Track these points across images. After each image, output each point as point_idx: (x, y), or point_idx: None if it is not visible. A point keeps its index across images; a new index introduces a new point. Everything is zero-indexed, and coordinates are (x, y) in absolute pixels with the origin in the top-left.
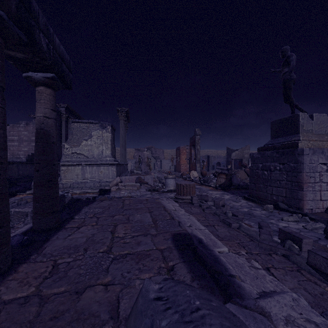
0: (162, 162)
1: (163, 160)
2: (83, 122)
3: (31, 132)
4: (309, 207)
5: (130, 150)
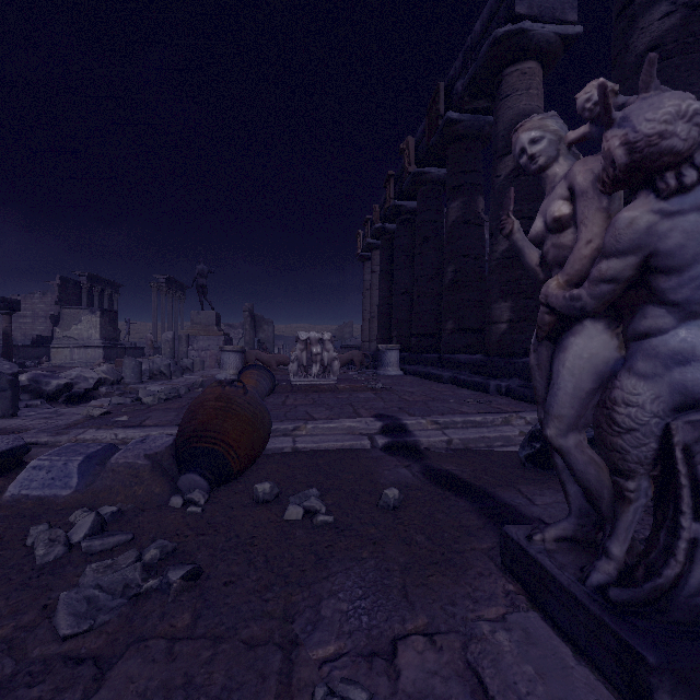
0: None
1: None
2: (73, 308)
3: (50, 305)
4: None
5: None
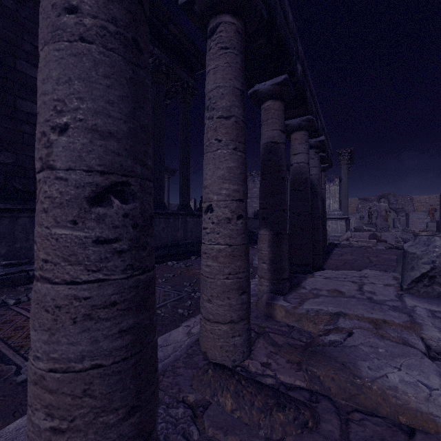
0: (410, 216)
1: (412, 213)
2: None
3: None
4: None
5: (351, 200)
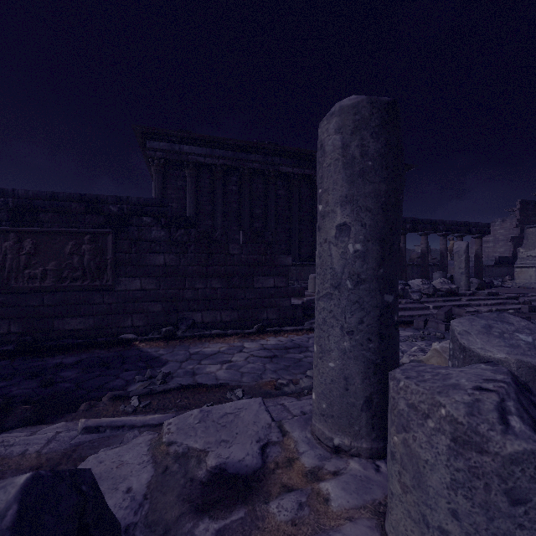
0: None
1: None
2: None
3: (507, 229)
4: None
5: None
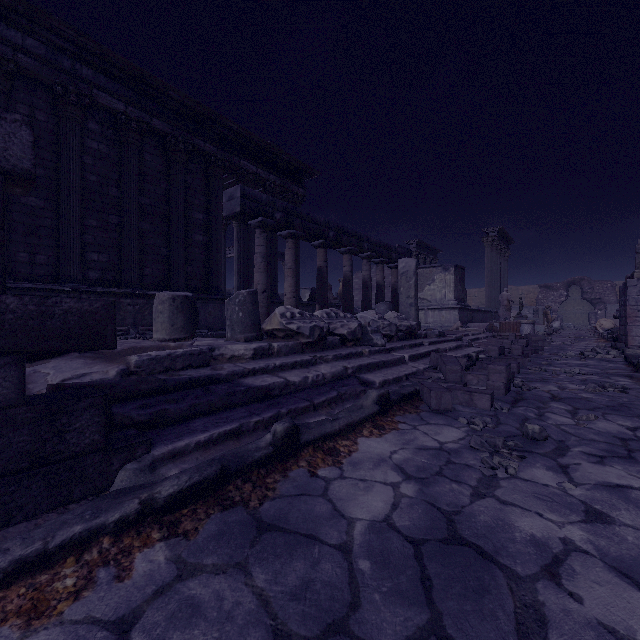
0: (607, 309)
1: (611, 305)
2: (426, 267)
3: None
4: (637, 344)
5: (529, 289)
